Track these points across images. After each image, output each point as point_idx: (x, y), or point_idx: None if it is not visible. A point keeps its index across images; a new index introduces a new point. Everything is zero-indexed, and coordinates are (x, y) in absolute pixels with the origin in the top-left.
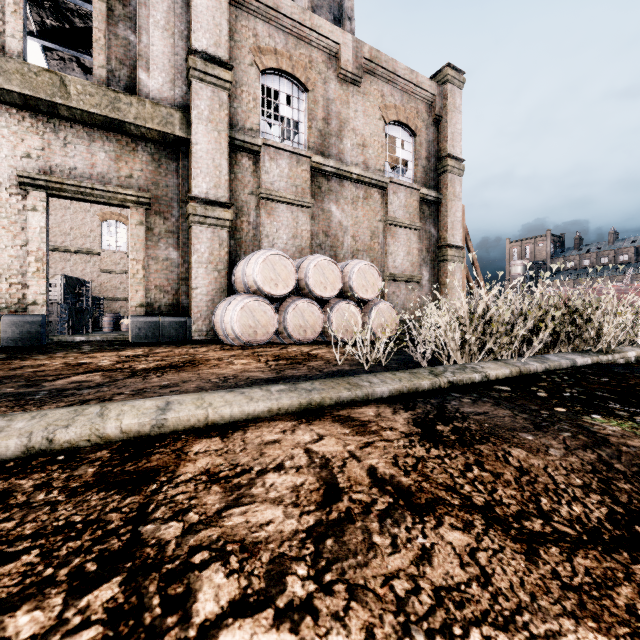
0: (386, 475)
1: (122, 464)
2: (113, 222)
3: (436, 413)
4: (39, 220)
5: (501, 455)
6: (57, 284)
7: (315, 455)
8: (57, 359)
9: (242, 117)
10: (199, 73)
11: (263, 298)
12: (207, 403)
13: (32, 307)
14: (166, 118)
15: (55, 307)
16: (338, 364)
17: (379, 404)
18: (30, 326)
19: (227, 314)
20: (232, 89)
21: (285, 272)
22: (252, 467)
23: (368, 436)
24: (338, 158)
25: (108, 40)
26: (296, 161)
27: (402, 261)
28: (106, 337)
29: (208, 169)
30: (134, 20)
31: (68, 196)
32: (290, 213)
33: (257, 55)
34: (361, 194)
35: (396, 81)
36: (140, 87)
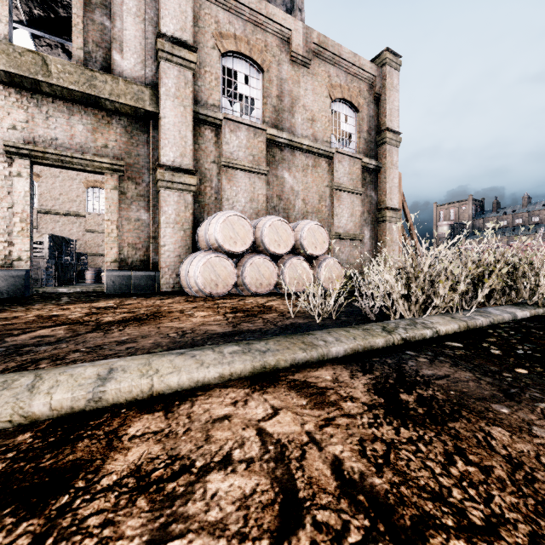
0: (355, 473)
1: (39, 456)
2: (96, 189)
3: (396, 377)
4: (23, 185)
5: (482, 438)
6: (45, 242)
7: (269, 439)
8: (33, 311)
9: (205, 94)
10: (167, 54)
11: (223, 254)
12: (153, 370)
13: (17, 263)
14: (137, 94)
15: (42, 262)
16: (291, 317)
17: (335, 365)
18: (15, 280)
19: (191, 269)
20: (196, 69)
21: (243, 231)
22: (193, 461)
23: (327, 409)
24: (290, 131)
25: (86, 25)
26: (253, 133)
27: (346, 222)
28: (85, 289)
29: (175, 140)
30: (109, 7)
31: (50, 164)
32: (248, 179)
33: (219, 39)
34: (310, 163)
35: (341, 63)
36: (114, 67)
